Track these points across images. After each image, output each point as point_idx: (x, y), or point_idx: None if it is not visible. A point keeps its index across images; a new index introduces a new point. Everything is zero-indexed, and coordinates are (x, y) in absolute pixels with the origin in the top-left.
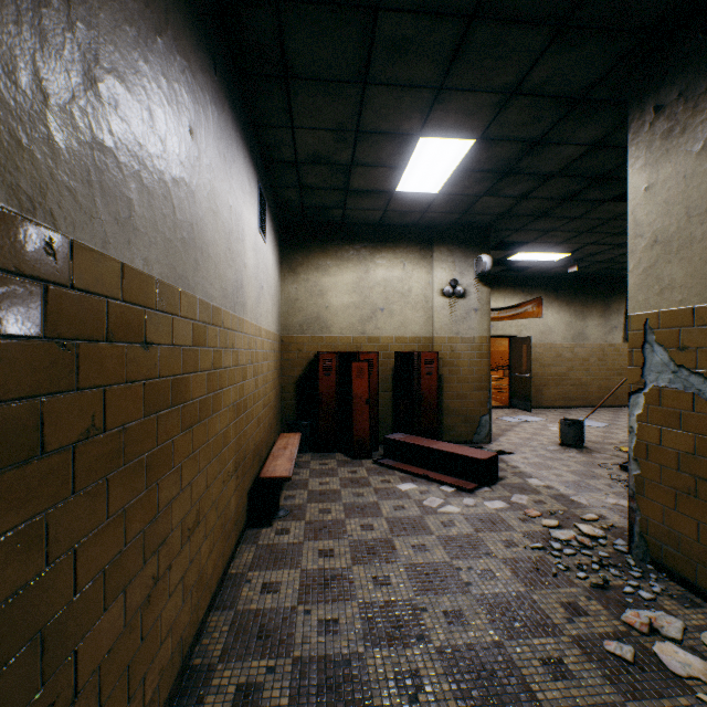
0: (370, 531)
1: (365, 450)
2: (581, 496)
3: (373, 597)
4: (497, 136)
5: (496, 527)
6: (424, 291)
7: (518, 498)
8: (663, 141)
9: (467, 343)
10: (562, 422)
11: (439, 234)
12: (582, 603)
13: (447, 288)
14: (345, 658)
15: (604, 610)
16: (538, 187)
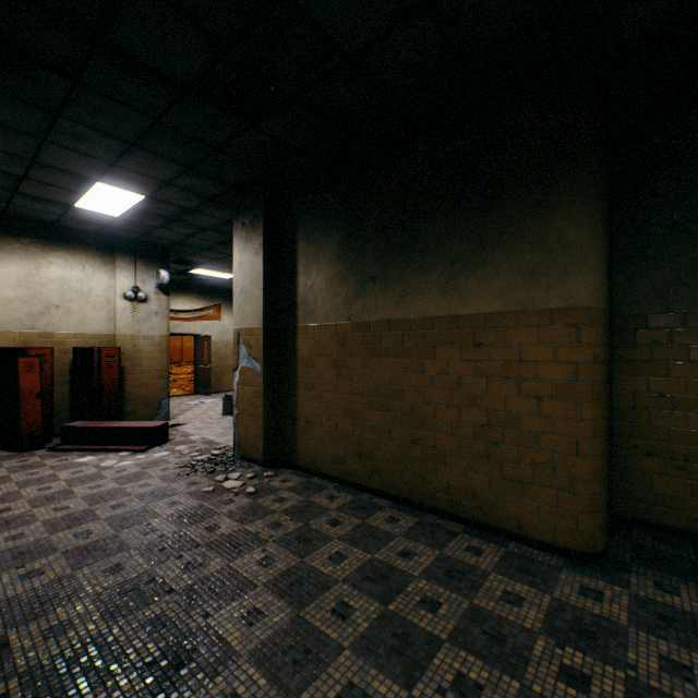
0: (49, 490)
1: (37, 441)
2: (222, 439)
3: (55, 516)
4: (163, 199)
5: (159, 464)
6: (107, 293)
7: (180, 448)
8: (245, 242)
9: (150, 340)
10: (225, 398)
11: (122, 245)
12: (199, 480)
13: (131, 293)
14: (34, 542)
15: (209, 480)
16: (200, 233)
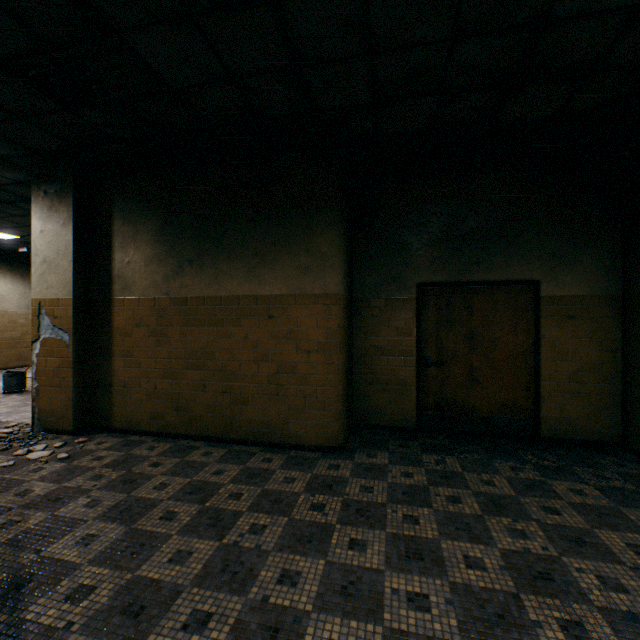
0: None
1: None
2: (12, 417)
3: None
4: None
5: None
6: None
7: None
8: (49, 211)
9: None
10: (7, 375)
11: None
12: None
13: None
14: None
15: (6, 456)
16: None
